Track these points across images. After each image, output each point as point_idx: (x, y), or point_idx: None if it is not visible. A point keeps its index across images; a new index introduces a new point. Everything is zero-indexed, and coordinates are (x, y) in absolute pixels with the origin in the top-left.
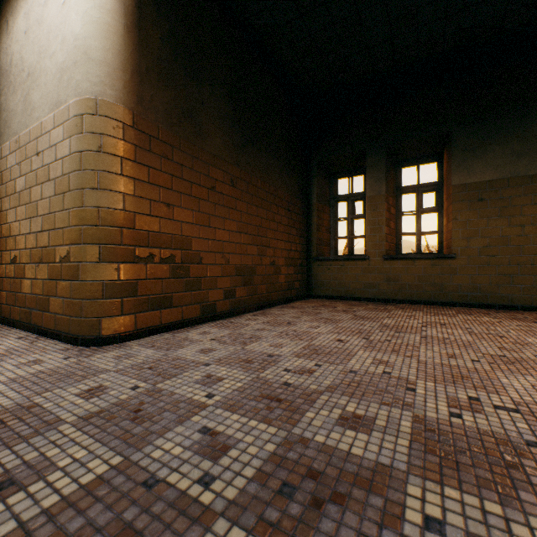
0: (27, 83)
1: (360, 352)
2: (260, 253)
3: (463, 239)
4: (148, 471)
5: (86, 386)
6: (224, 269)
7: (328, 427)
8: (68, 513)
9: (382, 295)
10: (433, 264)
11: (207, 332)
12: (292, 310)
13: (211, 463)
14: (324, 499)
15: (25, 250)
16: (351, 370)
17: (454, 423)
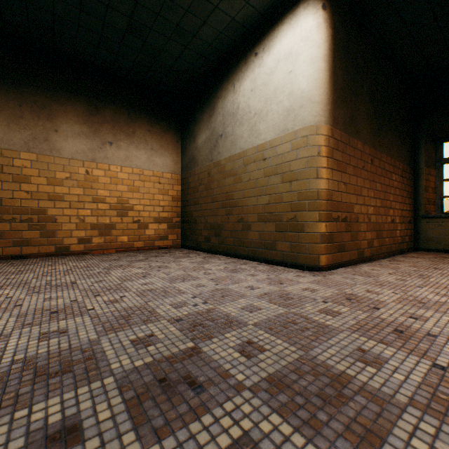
0: (253, 119)
1: None
2: (385, 213)
3: None
4: None
5: (359, 289)
6: (367, 226)
7: None
8: None
9: None
10: None
11: (375, 269)
12: (417, 259)
13: None
14: None
15: (251, 215)
16: None
17: None
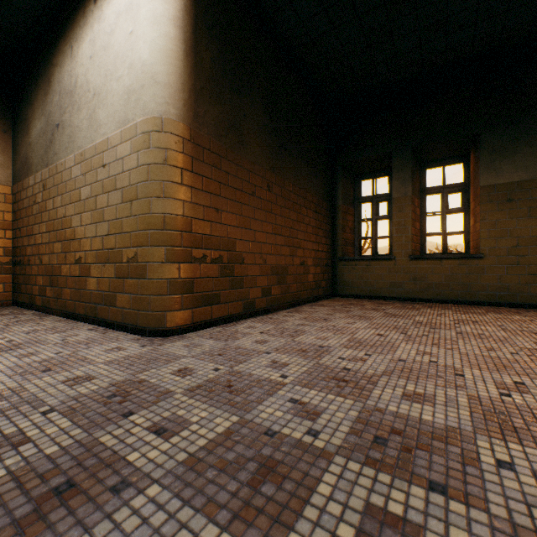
0: (92, 102)
1: (402, 345)
2: (292, 254)
3: (491, 239)
4: (263, 427)
5: (174, 367)
6: (262, 269)
7: (396, 401)
8: (220, 449)
9: (408, 294)
10: (460, 264)
11: (253, 327)
12: (322, 307)
13: (310, 422)
14: (411, 447)
15: (90, 252)
16: (400, 359)
17: (505, 400)
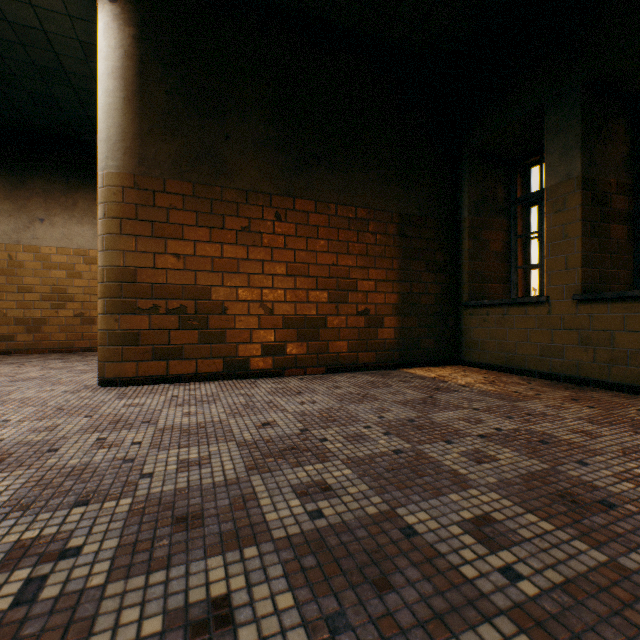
0: None
1: (225, 444)
2: (335, 300)
3: None
4: None
5: (4, 412)
6: (263, 320)
7: None
8: None
9: (573, 371)
10: None
11: (198, 389)
12: (369, 377)
13: None
14: None
15: None
16: (138, 459)
17: None
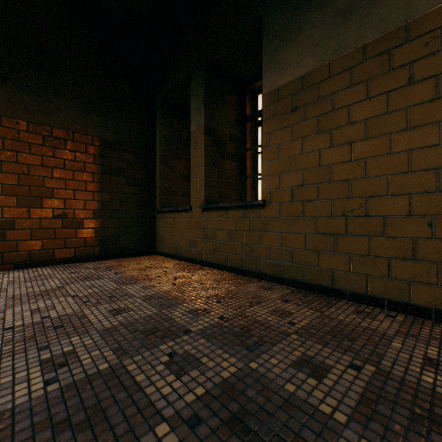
0: None
1: None
2: (26, 205)
3: (274, 176)
4: None
5: None
6: None
7: None
8: None
9: (201, 256)
10: (244, 216)
11: None
12: (48, 271)
13: None
14: None
15: None
16: None
17: None
